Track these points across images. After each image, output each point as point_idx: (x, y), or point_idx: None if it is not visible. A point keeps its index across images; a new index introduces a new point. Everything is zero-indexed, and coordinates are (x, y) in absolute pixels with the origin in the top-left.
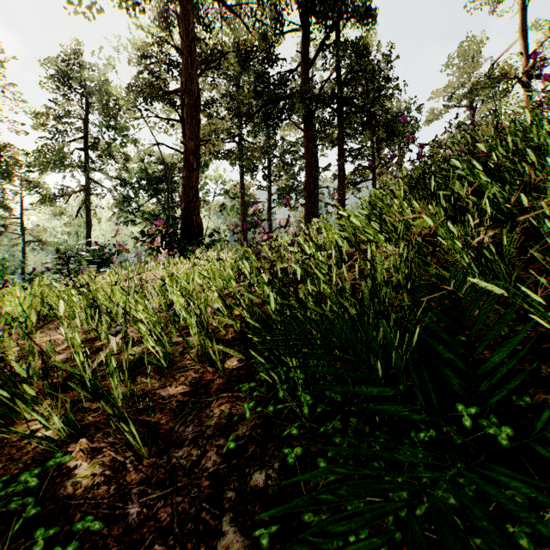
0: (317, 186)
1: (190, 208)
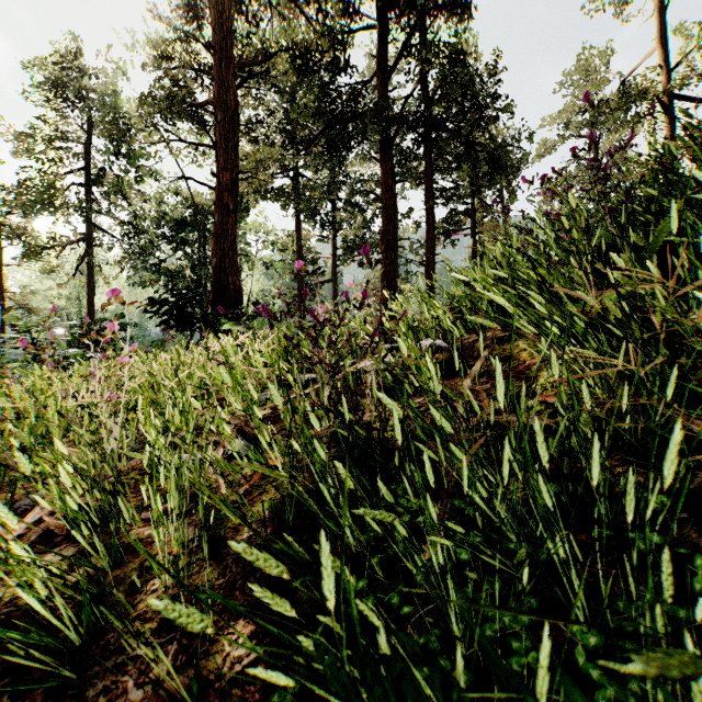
0: (397, 237)
1: (224, 265)
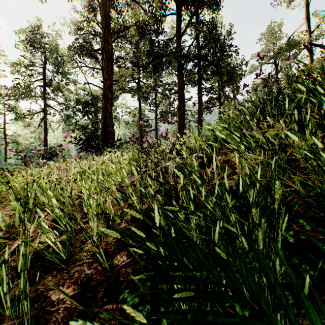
0: (185, 109)
1: (106, 122)
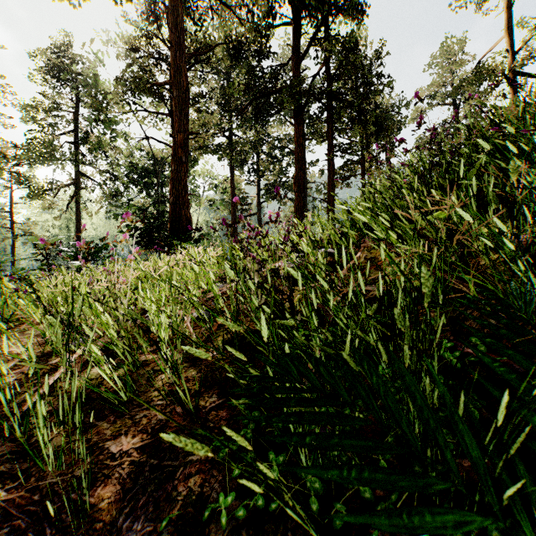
0: (306, 180)
1: (178, 202)
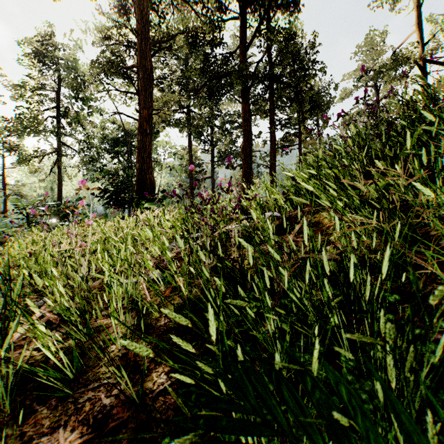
0: (252, 150)
1: (144, 167)
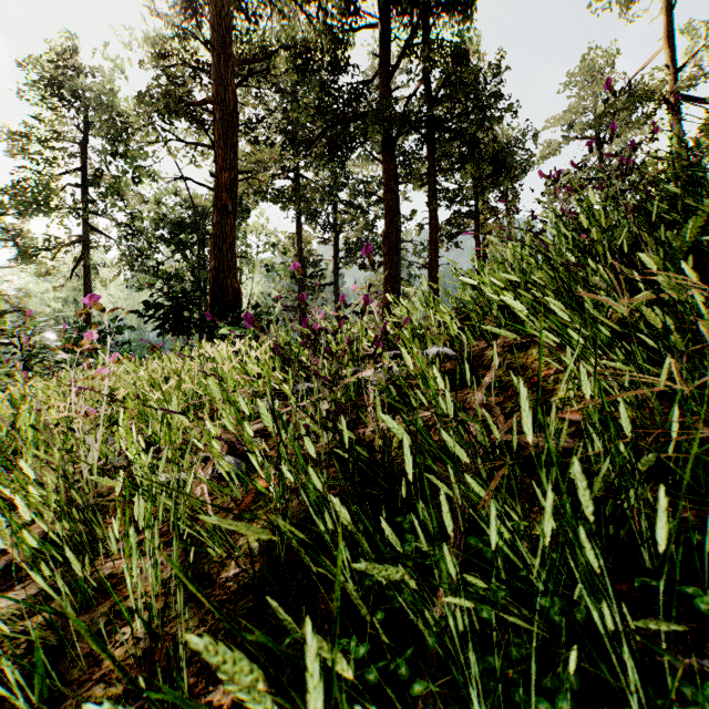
0: (399, 239)
1: (223, 267)
